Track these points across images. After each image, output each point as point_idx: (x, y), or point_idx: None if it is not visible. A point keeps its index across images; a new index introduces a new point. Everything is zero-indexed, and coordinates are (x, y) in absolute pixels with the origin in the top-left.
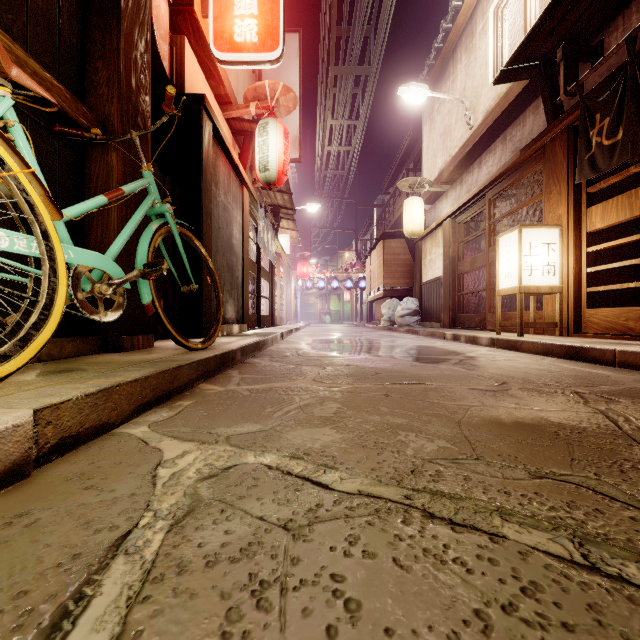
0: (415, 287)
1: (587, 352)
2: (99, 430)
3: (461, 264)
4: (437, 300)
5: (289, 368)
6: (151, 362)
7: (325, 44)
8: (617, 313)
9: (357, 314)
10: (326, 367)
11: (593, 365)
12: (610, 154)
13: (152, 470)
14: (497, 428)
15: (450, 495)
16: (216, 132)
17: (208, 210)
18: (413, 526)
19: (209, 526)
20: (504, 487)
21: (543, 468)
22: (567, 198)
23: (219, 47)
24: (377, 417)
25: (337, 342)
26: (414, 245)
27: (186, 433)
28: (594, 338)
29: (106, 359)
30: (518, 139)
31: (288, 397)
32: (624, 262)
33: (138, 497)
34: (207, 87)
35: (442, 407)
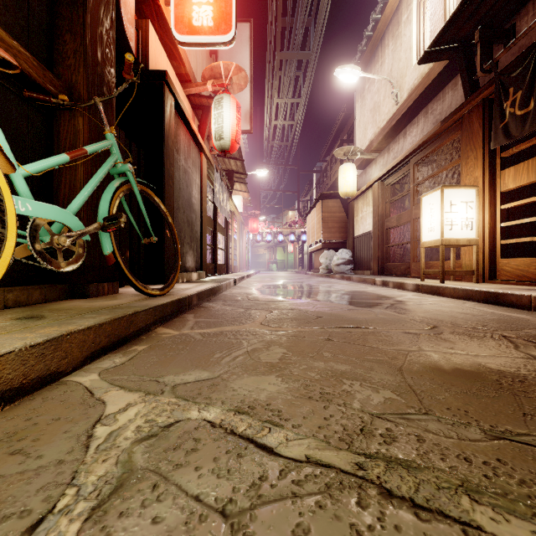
0: (349, 240)
1: (504, 297)
2: (47, 379)
3: (388, 220)
4: (368, 251)
5: (239, 312)
6: (110, 308)
7: (272, 32)
8: (528, 262)
9: (299, 263)
10: (272, 311)
11: (510, 309)
12: (522, 123)
13: (89, 428)
14: (439, 376)
15: (406, 463)
16: (177, 105)
17: (170, 172)
18: (370, 510)
19: (136, 510)
20: (462, 451)
21: (497, 425)
22: (483, 162)
23: (179, 30)
24: (321, 363)
25: (282, 287)
26: (348, 204)
27: (134, 382)
28: (507, 284)
29: (69, 305)
30: (438, 112)
31: (237, 341)
32: (534, 218)
33: (65, 466)
34: (170, 66)
35: (382, 352)
